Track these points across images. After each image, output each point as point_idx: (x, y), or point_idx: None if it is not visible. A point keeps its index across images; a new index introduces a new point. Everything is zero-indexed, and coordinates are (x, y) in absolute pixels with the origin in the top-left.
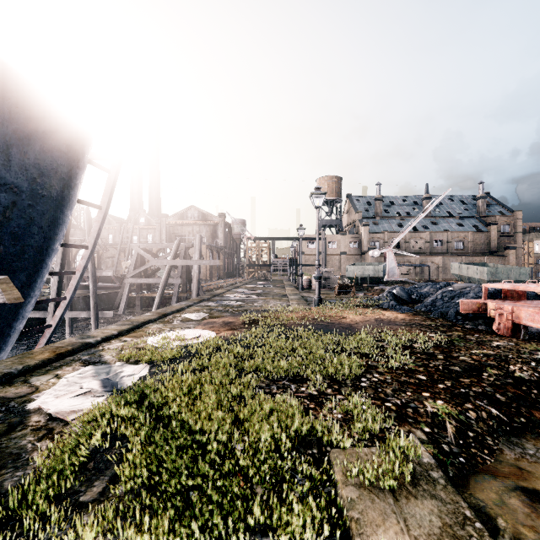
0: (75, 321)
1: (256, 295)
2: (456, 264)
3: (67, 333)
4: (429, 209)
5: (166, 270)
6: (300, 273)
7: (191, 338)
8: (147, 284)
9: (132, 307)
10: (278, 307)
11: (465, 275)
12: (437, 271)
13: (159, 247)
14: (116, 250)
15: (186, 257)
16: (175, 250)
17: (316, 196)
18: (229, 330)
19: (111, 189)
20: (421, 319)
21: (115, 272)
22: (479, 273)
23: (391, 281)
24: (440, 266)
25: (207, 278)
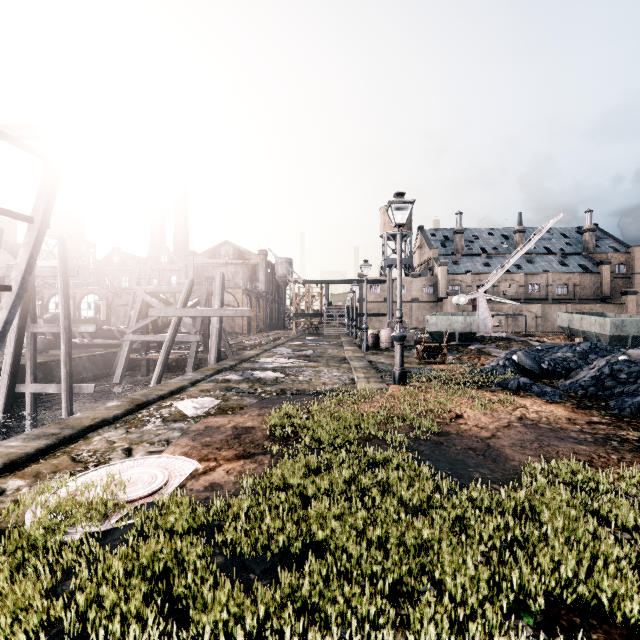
0: (52, 395)
1: (303, 360)
2: (564, 314)
3: (27, 416)
4: (533, 242)
5: (172, 324)
6: (365, 327)
7: (136, 498)
8: (157, 342)
9: (138, 372)
10: (335, 384)
11: (577, 328)
12: (535, 322)
13: (172, 291)
14: (130, 296)
15: (209, 305)
16: (185, 294)
17: (397, 208)
18: (238, 459)
19: (50, 188)
20: (607, 421)
21: (128, 323)
22: (598, 326)
23: (489, 337)
24: (538, 316)
25: (243, 332)
